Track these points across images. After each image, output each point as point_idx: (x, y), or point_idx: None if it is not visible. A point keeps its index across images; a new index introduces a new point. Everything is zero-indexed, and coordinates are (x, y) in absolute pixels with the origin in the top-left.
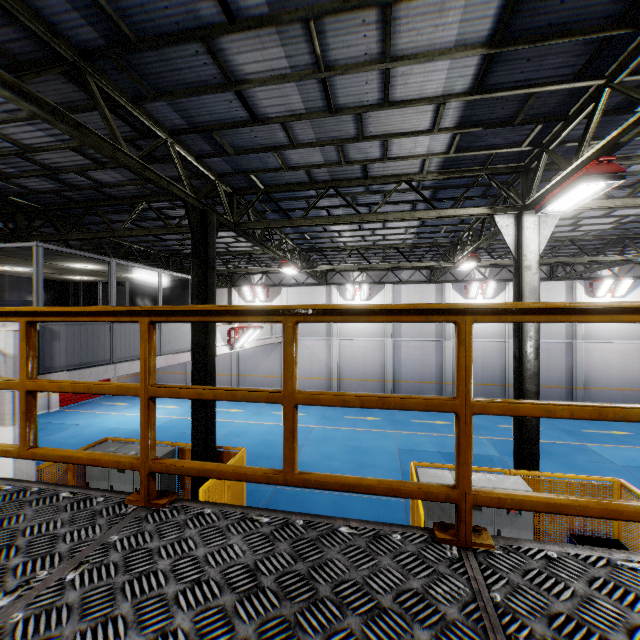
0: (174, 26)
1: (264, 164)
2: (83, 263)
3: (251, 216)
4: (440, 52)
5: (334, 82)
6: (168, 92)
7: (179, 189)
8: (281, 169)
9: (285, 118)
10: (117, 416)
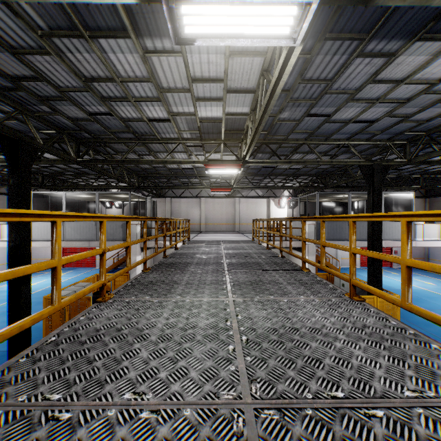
0: (318, 124)
1: (407, 126)
2: (341, 195)
3: (433, 148)
4: (426, 63)
5: (389, 97)
6: (333, 133)
7: (353, 161)
8: (420, 124)
9: (385, 115)
10: (385, 278)
